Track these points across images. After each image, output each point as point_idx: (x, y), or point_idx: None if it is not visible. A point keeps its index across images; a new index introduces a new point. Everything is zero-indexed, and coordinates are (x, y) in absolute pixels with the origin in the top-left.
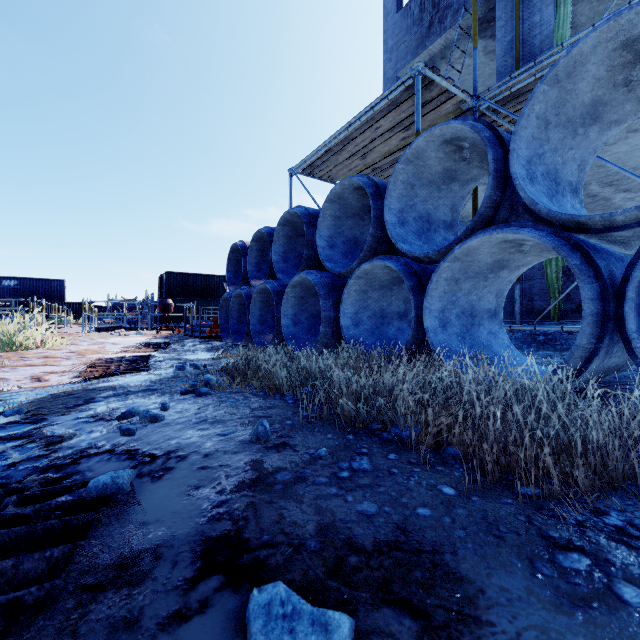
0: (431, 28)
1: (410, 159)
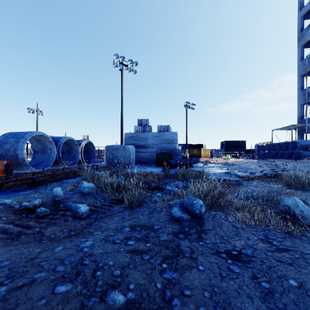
0: (307, 97)
1: (284, 143)
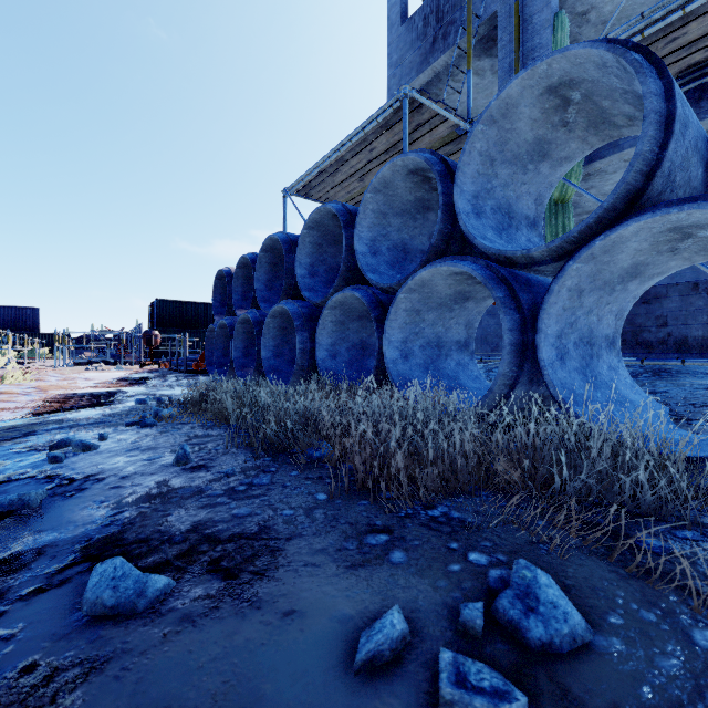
0: (435, 44)
1: (378, 188)
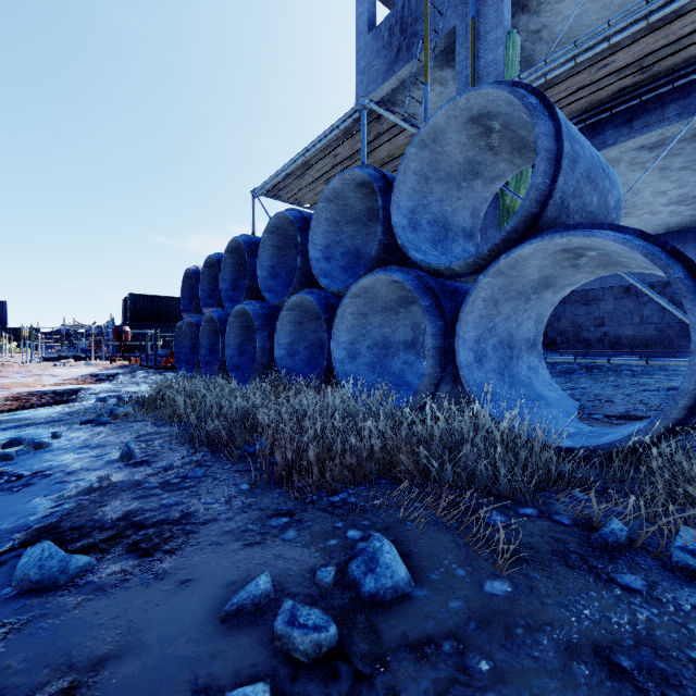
0: (399, 54)
1: (330, 198)
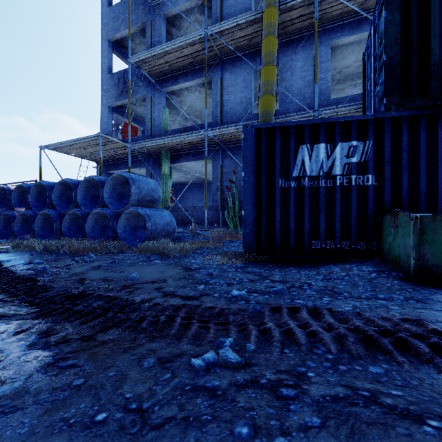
0: (123, 93)
1: (86, 181)
